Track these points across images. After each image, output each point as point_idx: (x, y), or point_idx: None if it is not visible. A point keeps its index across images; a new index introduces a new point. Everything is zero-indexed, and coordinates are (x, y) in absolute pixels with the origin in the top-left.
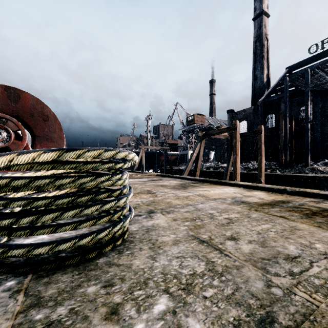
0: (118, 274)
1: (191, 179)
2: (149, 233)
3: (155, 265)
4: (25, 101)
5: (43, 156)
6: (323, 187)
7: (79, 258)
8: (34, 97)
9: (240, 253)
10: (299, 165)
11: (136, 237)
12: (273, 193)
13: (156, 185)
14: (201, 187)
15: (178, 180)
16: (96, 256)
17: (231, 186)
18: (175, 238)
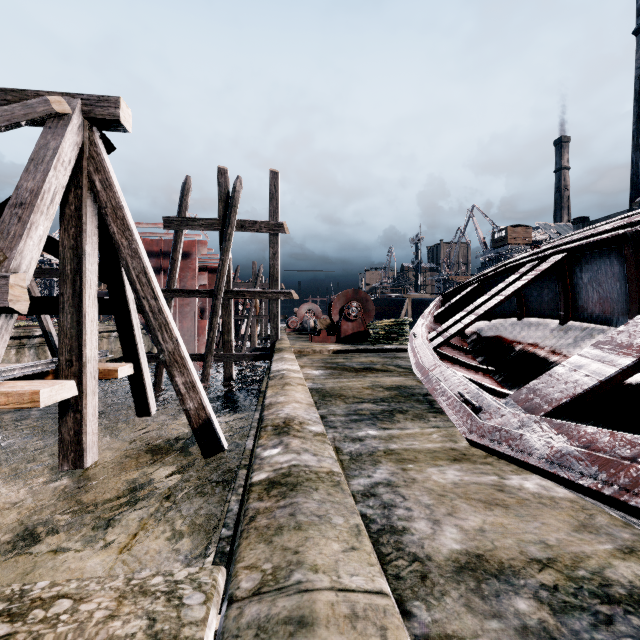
0: None
1: None
2: None
3: None
4: (360, 294)
5: (392, 320)
6: None
7: None
8: (363, 292)
9: None
10: None
11: None
12: None
13: None
14: None
15: None
16: None
17: None
18: None
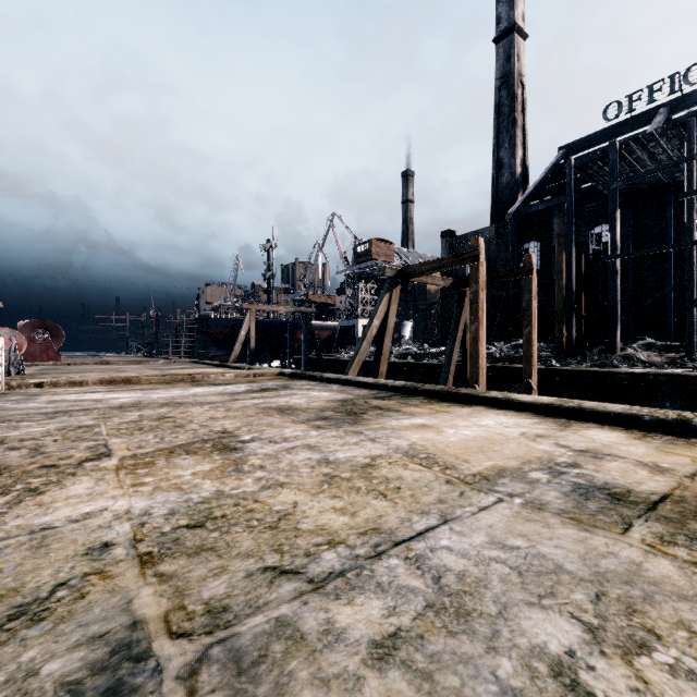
0: None
1: (370, 384)
2: None
3: None
4: None
5: None
6: (662, 399)
7: None
8: None
9: None
10: (594, 349)
11: None
12: (651, 434)
13: (264, 407)
14: (407, 415)
15: (335, 387)
16: None
17: (493, 408)
18: None
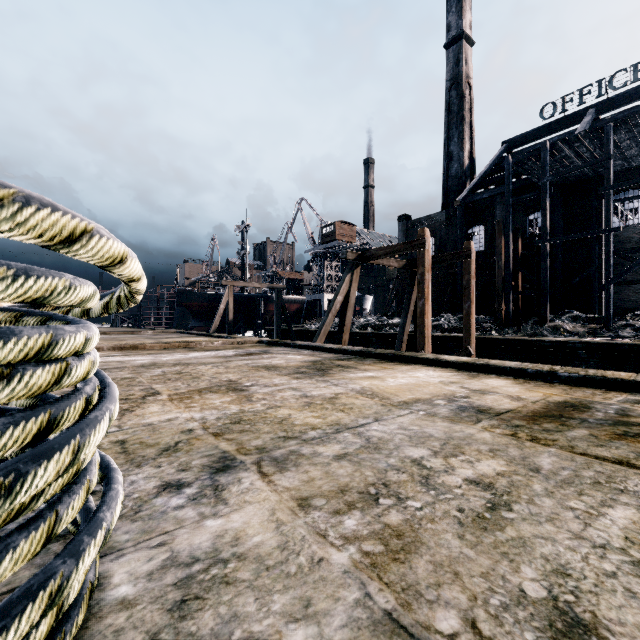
0: None
1: (335, 349)
2: (187, 622)
3: None
4: None
5: None
6: (579, 363)
7: None
8: None
9: None
10: (529, 321)
11: None
12: (530, 381)
13: (254, 366)
14: (362, 370)
15: (306, 352)
16: None
17: (427, 366)
18: None
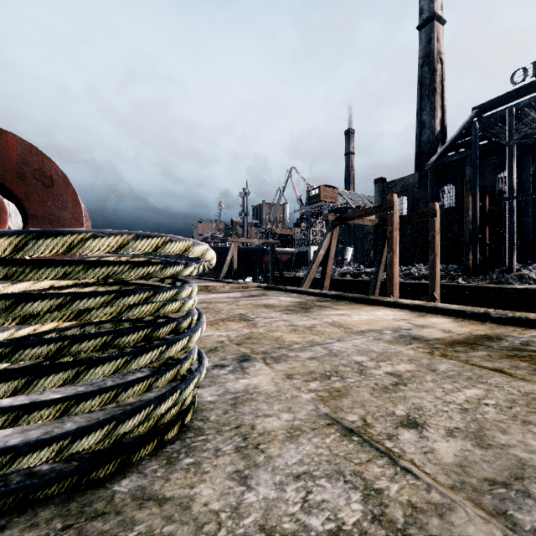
0: (155, 531)
1: (316, 293)
2: (238, 409)
3: (246, 500)
4: (7, 149)
5: None
6: None
7: (75, 480)
8: (25, 141)
9: (437, 466)
10: (496, 270)
11: (210, 419)
12: (466, 320)
13: (256, 304)
14: (335, 309)
15: (294, 295)
16: (115, 472)
17: (387, 307)
18: (291, 421)
